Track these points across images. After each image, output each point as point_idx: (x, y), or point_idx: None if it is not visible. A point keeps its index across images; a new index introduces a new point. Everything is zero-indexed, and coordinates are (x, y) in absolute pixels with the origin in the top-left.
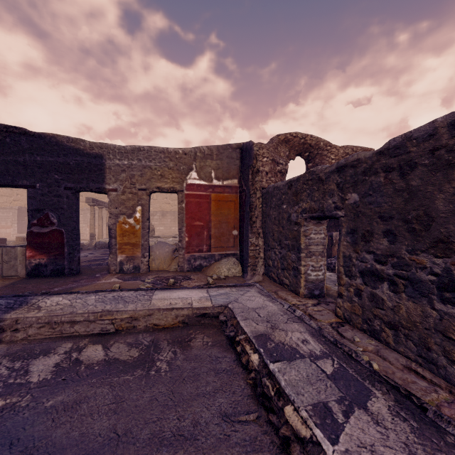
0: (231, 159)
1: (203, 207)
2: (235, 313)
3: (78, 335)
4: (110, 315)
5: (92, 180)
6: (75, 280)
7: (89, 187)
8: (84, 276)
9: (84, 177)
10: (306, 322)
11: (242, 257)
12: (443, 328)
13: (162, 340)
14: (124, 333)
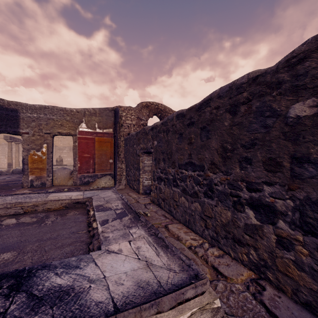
0: (108, 117)
1: (90, 145)
2: (93, 199)
3: (0, 216)
4: (21, 204)
5: (9, 126)
6: None
7: (7, 130)
8: (3, 190)
9: (3, 124)
10: (124, 200)
11: (114, 175)
12: (173, 196)
13: (51, 214)
14: (29, 213)
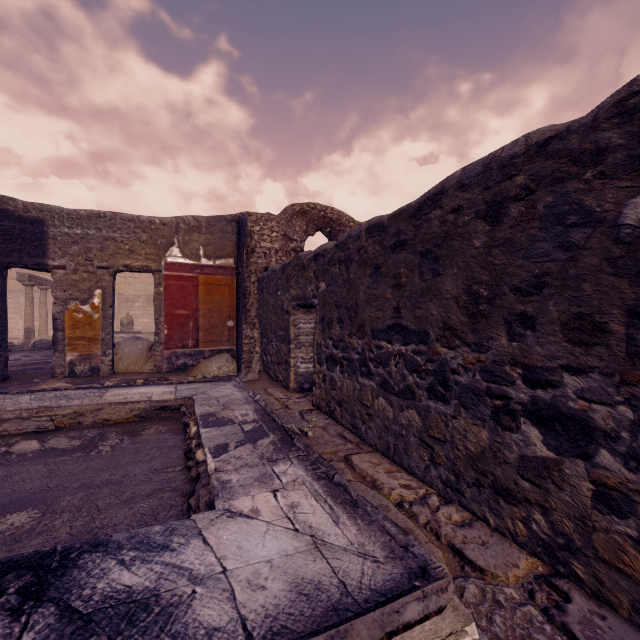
0: (225, 234)
1: (189, 292)
2: (196, 402)
3: (8, 434)
4: (49, 411)
5: (27, 254)
6: (1, 387)
7: (22, 262)
8: (14, 382)
9: (15, 248)
10: (259, 403)
11: (238, 352)
12: (361, 397)
13: (111, 432)
14: (67, 430)
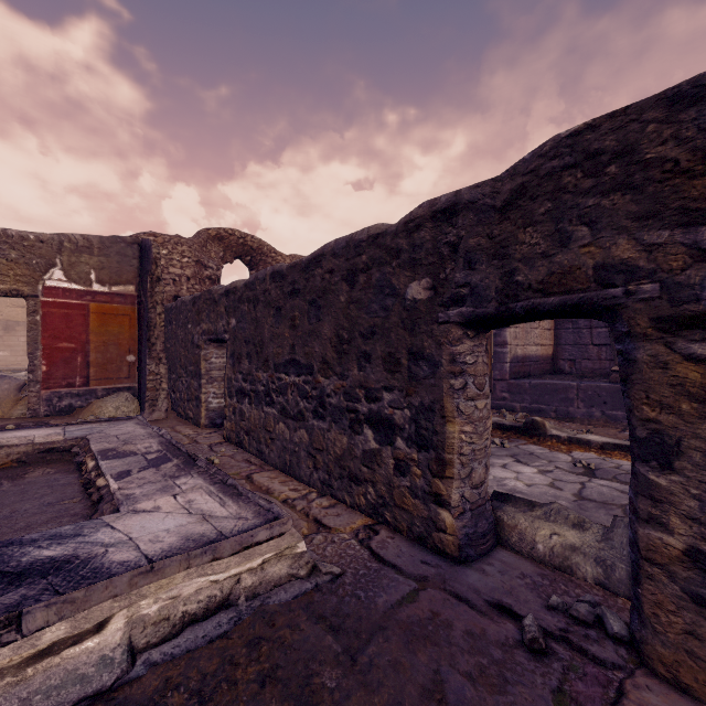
0: (124, 257)
1: (76, 322)
2: (91, 440)
3: None
4: None
5: None
6: None
7: None
8: None
9: None
10: (165, 437)
11: (140, 390)
12: (266, 424)
13: None
14: None
